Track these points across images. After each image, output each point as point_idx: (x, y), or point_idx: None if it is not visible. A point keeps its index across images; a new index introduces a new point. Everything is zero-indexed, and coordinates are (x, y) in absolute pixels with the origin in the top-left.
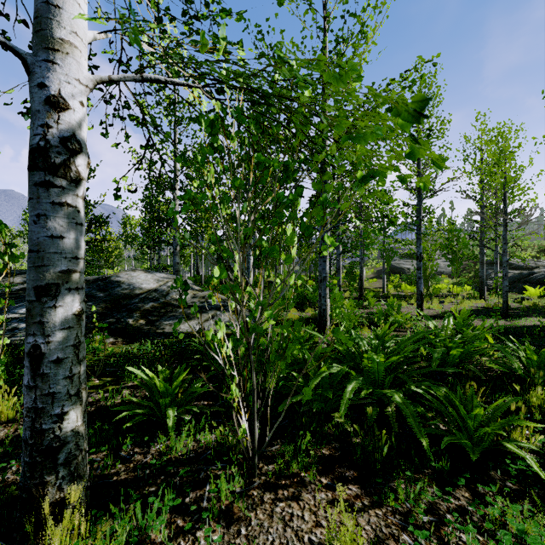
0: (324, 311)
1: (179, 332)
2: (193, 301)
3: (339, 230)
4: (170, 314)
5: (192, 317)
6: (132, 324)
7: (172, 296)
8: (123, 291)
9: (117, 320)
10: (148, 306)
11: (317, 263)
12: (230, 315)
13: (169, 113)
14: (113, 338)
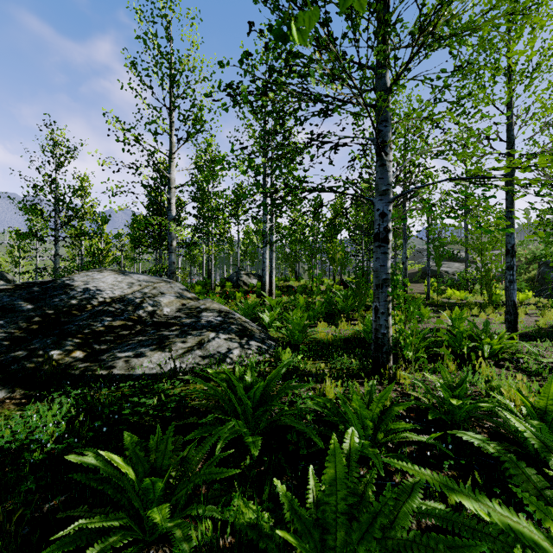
0: (385, 336)
1: (136, 374)
2: (178, 315)
3: (419, 193)
4: (134, 339)
5: (167, 343)
6: (57, 359)
7: (146, 308)
8: (68, 301)
9: (29, 353)
10: (101, 324)
11: (344, 265)
12: (230, 338)
13: (162, 73)
14: (6, 391)
